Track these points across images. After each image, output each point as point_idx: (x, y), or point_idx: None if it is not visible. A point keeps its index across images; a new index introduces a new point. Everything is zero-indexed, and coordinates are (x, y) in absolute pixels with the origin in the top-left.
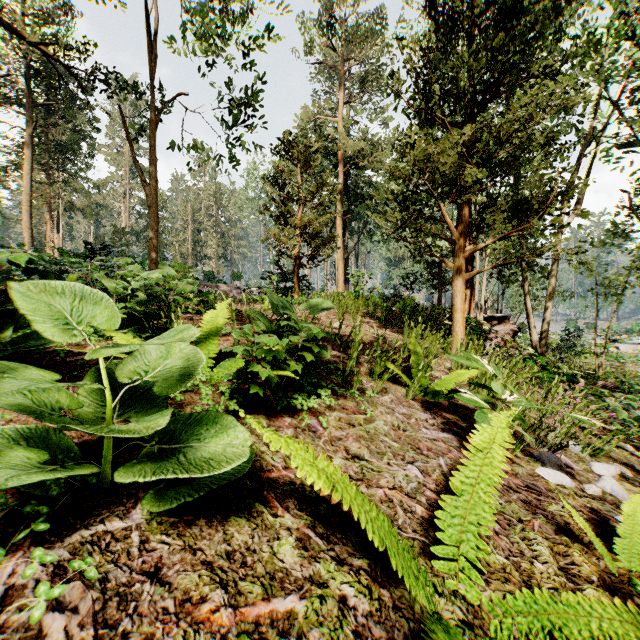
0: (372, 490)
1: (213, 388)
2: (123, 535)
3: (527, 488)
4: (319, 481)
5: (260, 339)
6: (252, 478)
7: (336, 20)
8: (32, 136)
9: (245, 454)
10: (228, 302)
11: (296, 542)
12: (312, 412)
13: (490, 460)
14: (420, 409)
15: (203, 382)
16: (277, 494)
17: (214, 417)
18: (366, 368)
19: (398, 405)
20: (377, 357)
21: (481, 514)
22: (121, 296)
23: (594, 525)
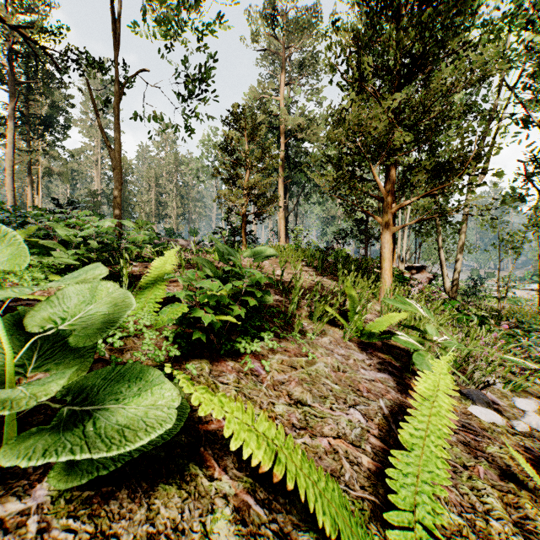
0: (316, 440)
1: (157, 332)
2: (17, 522)
3: (464, 428)
4: (258, 452)
5: (201, 283)
6: (188, 432)
7: (278, 13)
8: (14, 110)
9: (170, 418)
10: (177, 250)
11: (233, 513)
12: (255, 355)
13: (440, 409)
14: (357, 350)
15: (148, 326)
16: (215, 450)
17: (139, 371)
18: (306, 311)
19: (336, 346)
20: (316, 301)
21: (436, 471)
22: (75, 244)
23: (532, 466)
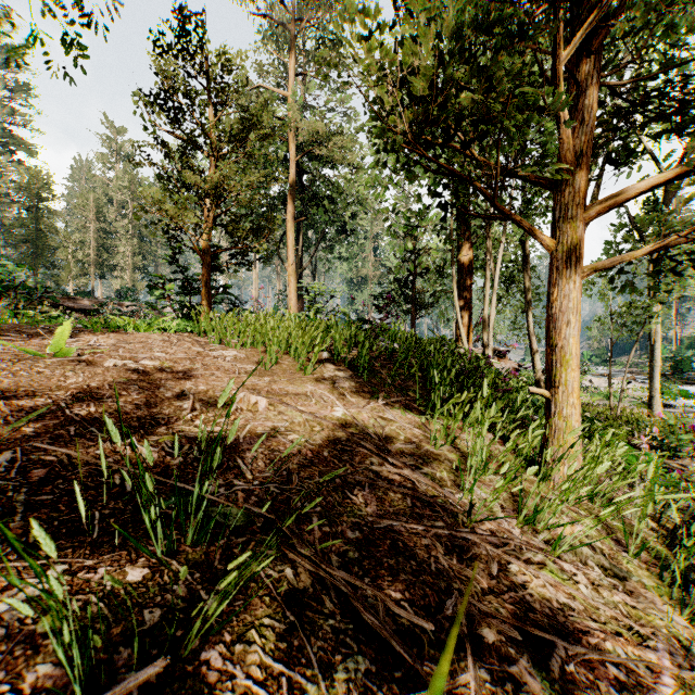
0: None
1: None
2: None
3: None
4: None
5: None
6: None
7: None
8: None
9: None
10: None
11: None
12: None
13: None
14: None
15: None
16: None
17: None
18: None
19: None
20: None
21: None
22: None
23: None
